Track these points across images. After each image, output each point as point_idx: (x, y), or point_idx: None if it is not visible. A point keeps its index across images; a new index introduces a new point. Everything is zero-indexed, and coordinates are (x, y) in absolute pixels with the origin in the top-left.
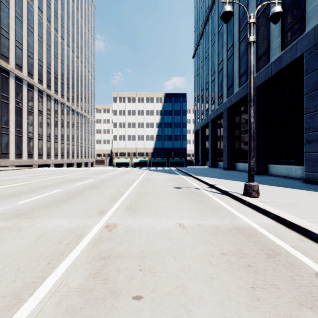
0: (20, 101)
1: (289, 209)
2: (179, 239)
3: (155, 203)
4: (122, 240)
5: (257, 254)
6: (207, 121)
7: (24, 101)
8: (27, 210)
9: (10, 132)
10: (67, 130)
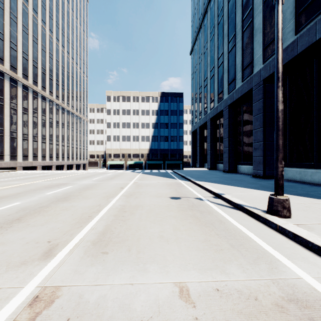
0: (1, 96)
1: None
2: None
3: (142, 229)
4: None
5: None
6: (206, 120)
7: (5, 97)
8: None
9: None
10: (56, 130)
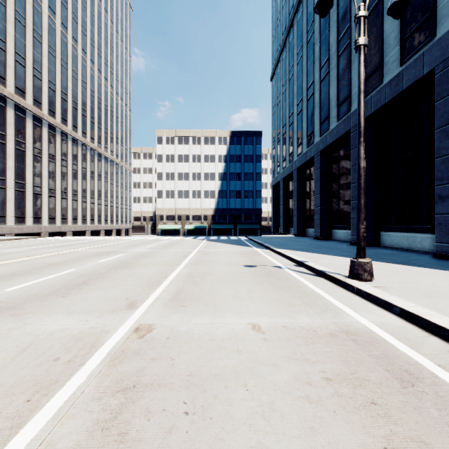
0: (22, 140)
1: (423, 301)
2: (252, 352)
3: (216, 291)
4: (160, 354)
5: (384, 380)
6: (292, 170)
7: (27, 140)
8: (15, 303)
9: (7, 185)
10: (91, 183)
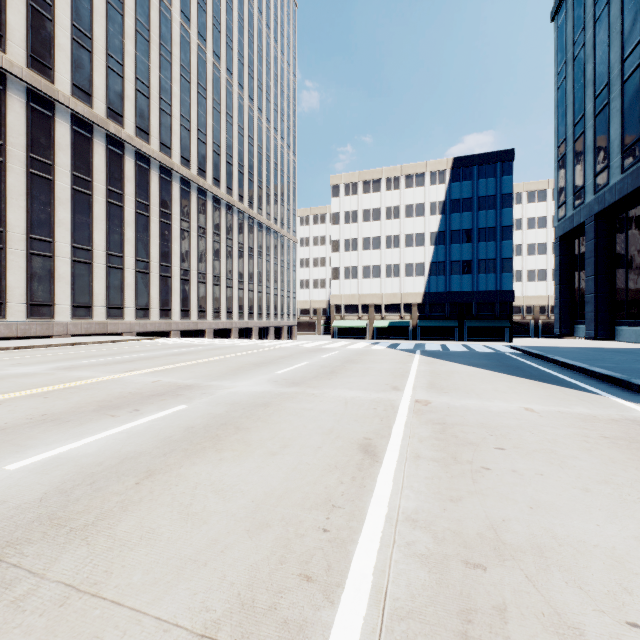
0: (145, 201)
1: None
2: None
3: None
4: None
5: None
6: (636, 184)
7: (152, 201)
8: None
9: (125, 265)
10: (238, 260)
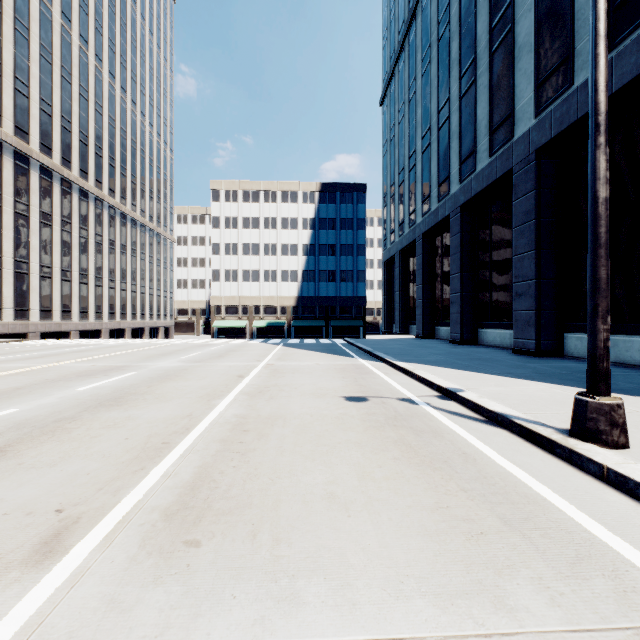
0: None
1: None
2: None
3: (285, 476)
4: None
5: None
6: (414, 238)
7: (5, 190)
8: None
9: None
10: (109, 258)
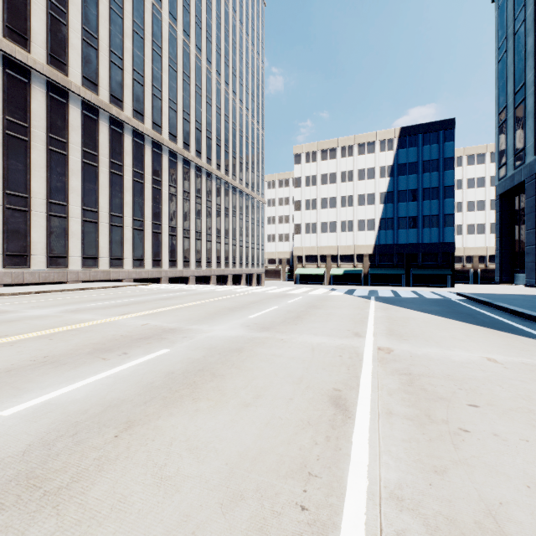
0: (141, 171)
1: None
2: None
3: None
4: None
5: None
6: None
7: (146, 171)
8: None
9: (124, 223)
10: (216, 218)
